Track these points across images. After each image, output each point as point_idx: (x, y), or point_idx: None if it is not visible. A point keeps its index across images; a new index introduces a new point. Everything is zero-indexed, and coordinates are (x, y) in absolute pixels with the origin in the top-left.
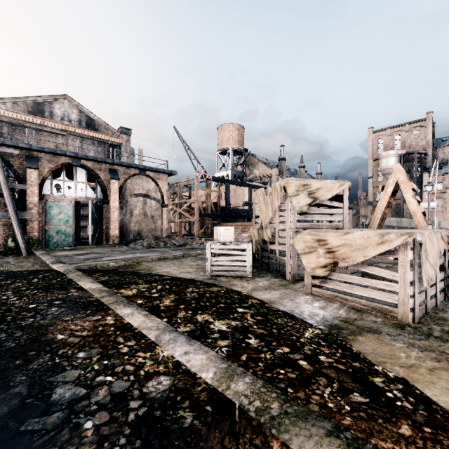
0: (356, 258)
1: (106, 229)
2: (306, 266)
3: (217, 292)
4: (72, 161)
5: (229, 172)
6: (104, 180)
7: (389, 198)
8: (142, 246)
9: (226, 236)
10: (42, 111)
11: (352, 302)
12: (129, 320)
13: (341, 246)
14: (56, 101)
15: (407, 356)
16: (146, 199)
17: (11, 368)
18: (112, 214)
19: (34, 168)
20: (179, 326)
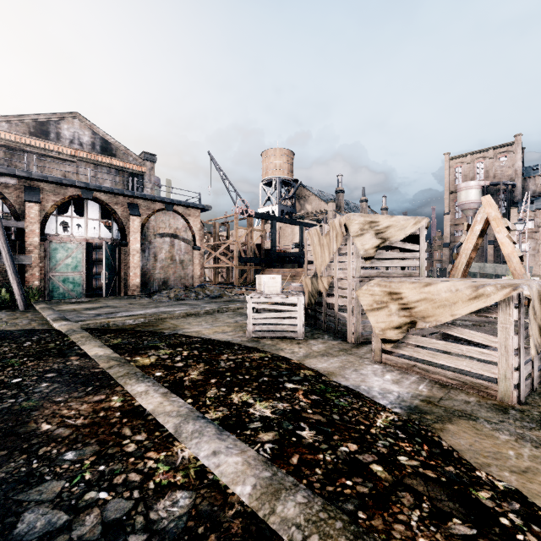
0: (440, 317)
1: (125, 277)
2: (374, 326)
3: (260, 360)
4: (82, 193)
5: (275, 208)
6: (122, 217)
7: (476, 239)
8: (168, 298)
9: (271, 286)
10: (47, 133)
11: (435, 373)
12: (141, 401)
13: (420, 301)
14: (64, 120)
15: (517, 454)
16: (174, 240)
17: None
18: (132, 258)
19: (34, 202)
20: (208, 410)
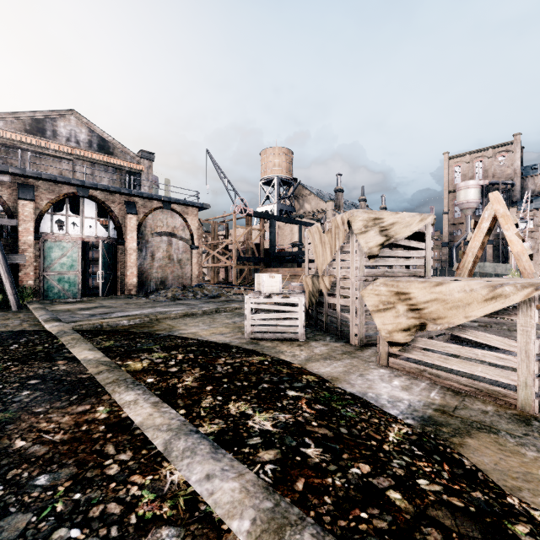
0: (452, 319)
1: (122, 276)
2: (380, 328)
3: (259, 365)
4: (78, 191)
5: (274, 207)
6: (119, 215)
7: (483, 237)
8: (165, 298)
9: (271, 285)
10: (43, 130)
11: (447, 379)
12: (129, 412)
13: (430, 302)
14: (60, 117)
15: None
16: (172, 239)
17: None
18: (129, 257)
19: (28, 200)
20: (202, 423)
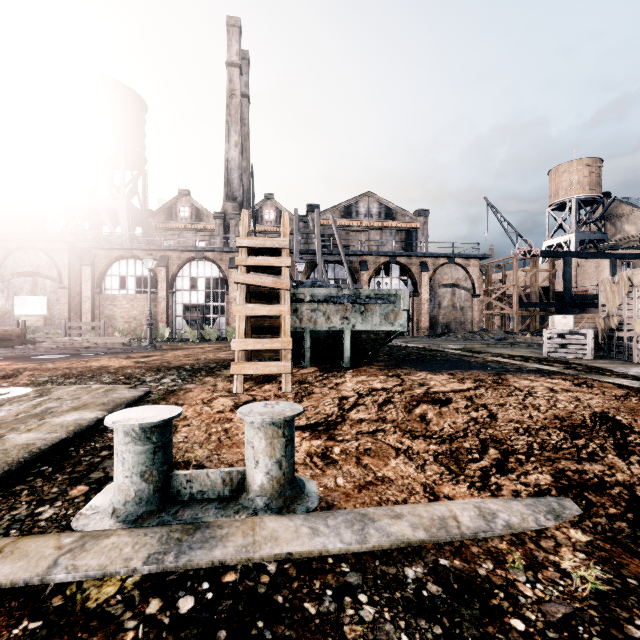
0: None
1: (417, 321)
2: None
3: (555, 360)
4: (390, 260)
5: (570, 237)
6: (415, 274)
7: None
8: (456, 338)
9: (563, 323)
10: (350, 213)
11: None
12: (500, 360)
13: None
14: (360, 200)
15: None
16: (455, 289)
17: (466, 362)
18: (423, 306)
19: (365, 270)
20: (532, 363)
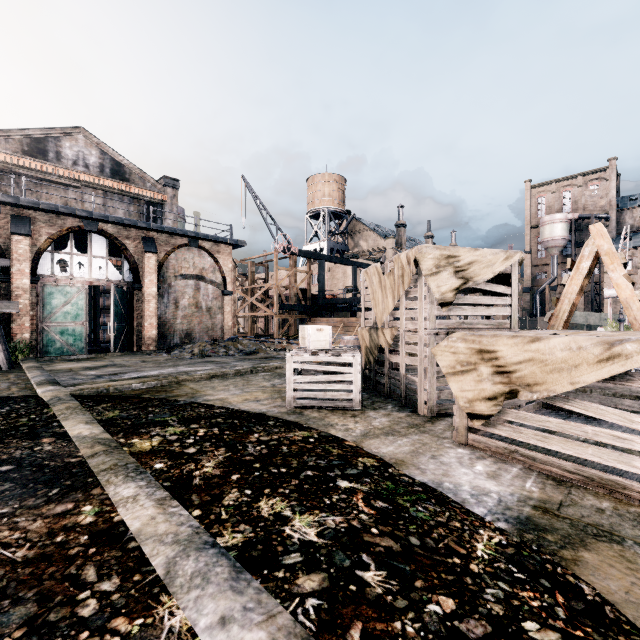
0: (553, 385)
1: (138, 328)
2: (457, 395)
3: (302, 443)
4: (85, 225)
5: (323, 245)
6: (135, 254)
7: (583, 280)
8: (191, 354)
9: (318, 340)
10: (44, 152)
11: (545, 463)
12: (125, 514)
13: (524, 363)
14: (66, 136)
15: None
16: (200, 283)
17: None
18: (147, 305)
19: (23, 235)
20: (222, 531)
